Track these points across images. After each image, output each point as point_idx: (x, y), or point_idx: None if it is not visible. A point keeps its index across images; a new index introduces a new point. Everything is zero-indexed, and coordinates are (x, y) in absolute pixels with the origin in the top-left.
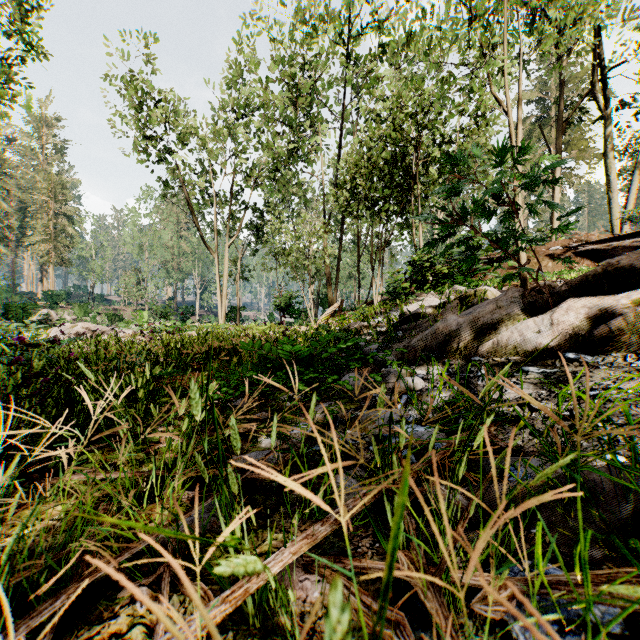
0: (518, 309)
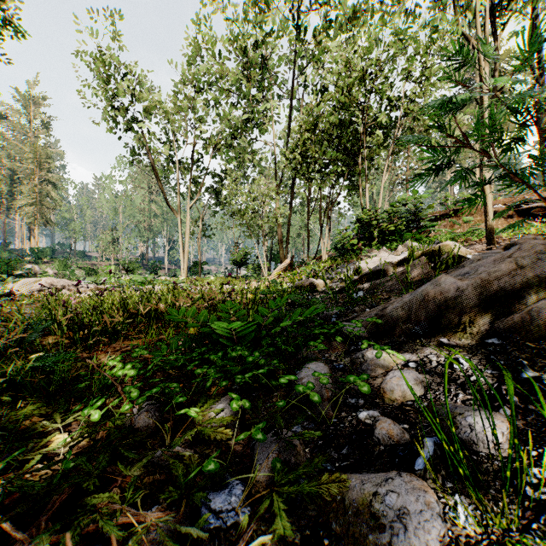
0: None
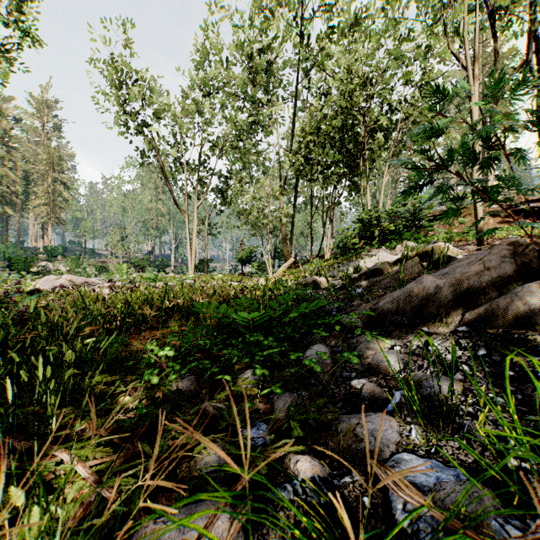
0: (511, 270)
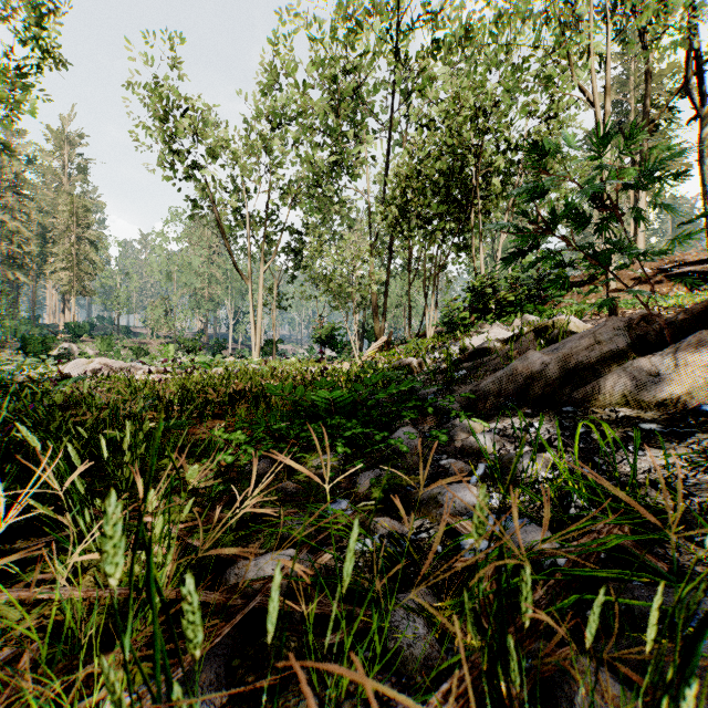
0: (624, 344)
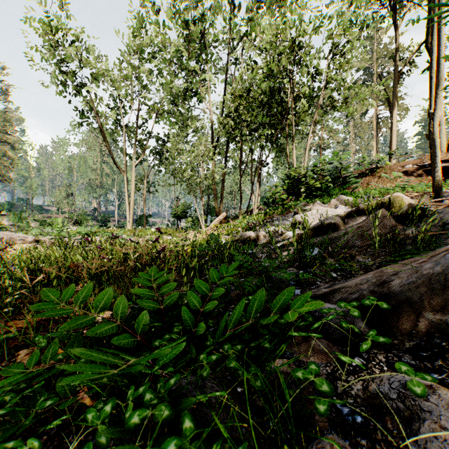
0: None
